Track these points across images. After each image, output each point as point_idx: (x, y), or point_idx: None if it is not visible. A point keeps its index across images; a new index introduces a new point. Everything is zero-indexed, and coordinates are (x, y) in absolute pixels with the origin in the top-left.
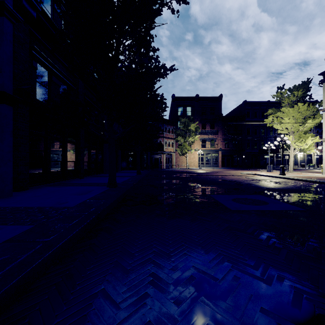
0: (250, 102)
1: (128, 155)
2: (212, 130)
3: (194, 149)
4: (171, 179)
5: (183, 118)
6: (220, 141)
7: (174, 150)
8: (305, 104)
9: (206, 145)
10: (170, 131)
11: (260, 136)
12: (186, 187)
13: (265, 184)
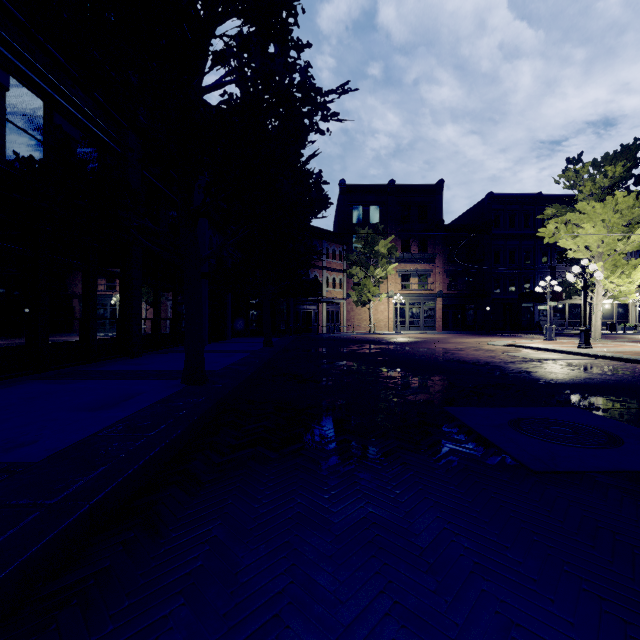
0: (500, 195)
1: (247, 304)
2: (423, 253)
3: (385, 293)
4: (339, 359)
5: (363, 229)
6: (438, 276)
7: (345, 295)
8: (632, 193)
9: (410, 286)
10: (337, 255)
11: (522, 266)
12: (377, 380)
13: (562, 373)
